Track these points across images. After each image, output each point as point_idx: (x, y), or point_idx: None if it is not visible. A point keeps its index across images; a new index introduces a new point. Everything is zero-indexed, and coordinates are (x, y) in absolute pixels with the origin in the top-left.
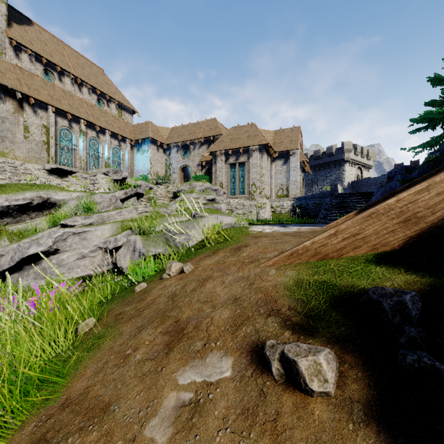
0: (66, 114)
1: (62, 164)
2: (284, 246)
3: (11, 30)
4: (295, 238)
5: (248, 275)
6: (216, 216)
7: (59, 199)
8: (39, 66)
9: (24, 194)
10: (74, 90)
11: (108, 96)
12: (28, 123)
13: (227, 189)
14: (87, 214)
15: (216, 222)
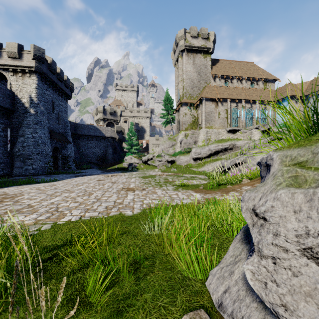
0: (235, 100)
1: (233, 127)
2: None
3: (212, 70)
4: None
5: None
6: None
7: (239, 144)
8: (222, 80)
9: (226, 143)
10: (238, 84)
11: (257, 78)
12: (219, 111)
13: None
14: (254, 149)
15: None
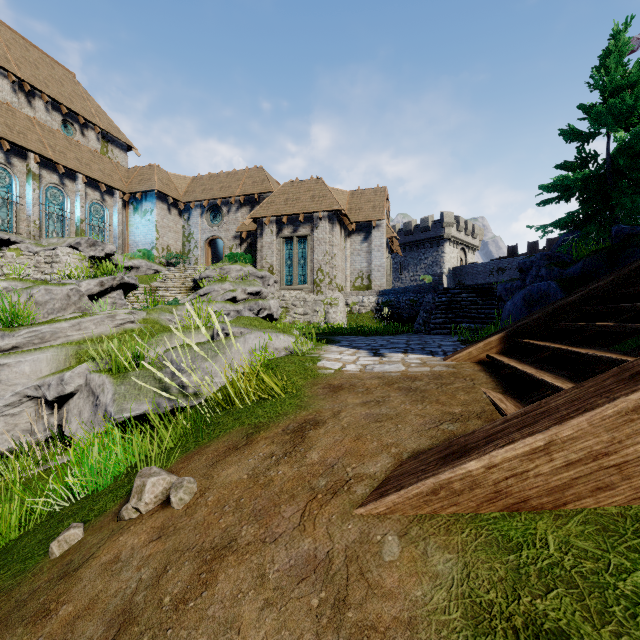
0: (0, 142)
1: None
2: (398, 435)
3: None
4: (413, 401)
5: (327, 554)
6: (258, 334)
7: None
8: None
9: None
10: (18, 102)
11: (83, 118)
12: None
13: (280, 275)
14: (6, 329)
15: (259, 346)
